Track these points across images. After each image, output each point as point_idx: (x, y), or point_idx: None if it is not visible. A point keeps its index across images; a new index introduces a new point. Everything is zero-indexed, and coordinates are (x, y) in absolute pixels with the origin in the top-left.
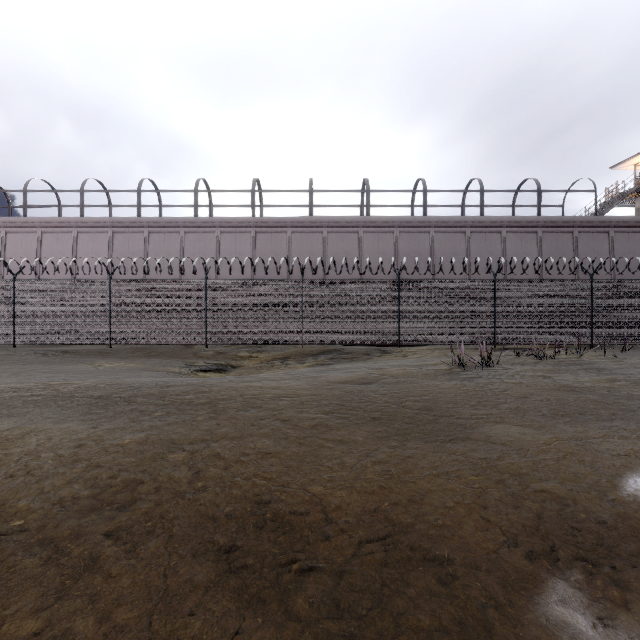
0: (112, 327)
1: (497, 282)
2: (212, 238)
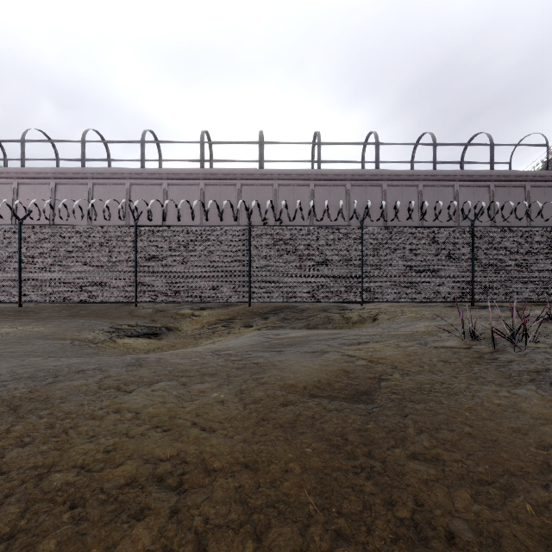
0: (22, 282)
1: (475, 230)
2: (159, 190)
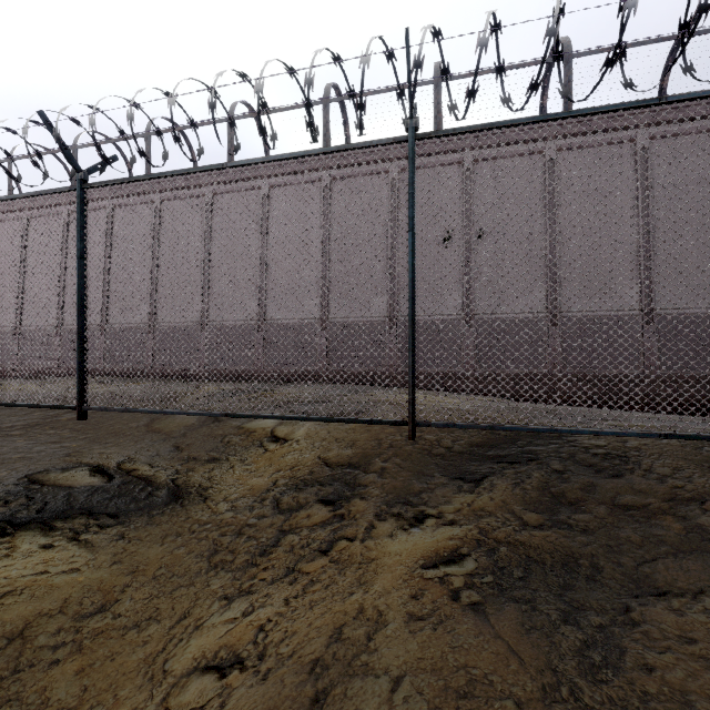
0: None
1: None
2: (256, 199)
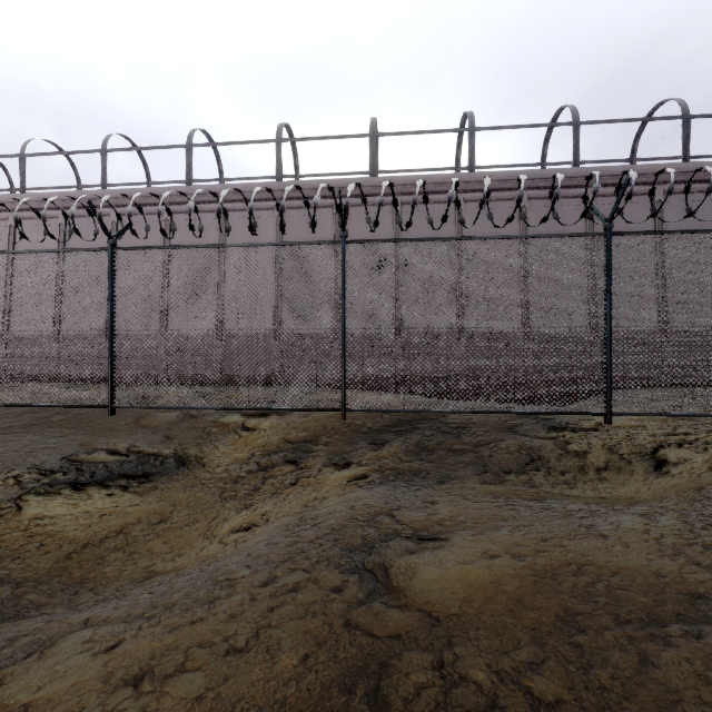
0: None
1: None
2: (214, 220)
